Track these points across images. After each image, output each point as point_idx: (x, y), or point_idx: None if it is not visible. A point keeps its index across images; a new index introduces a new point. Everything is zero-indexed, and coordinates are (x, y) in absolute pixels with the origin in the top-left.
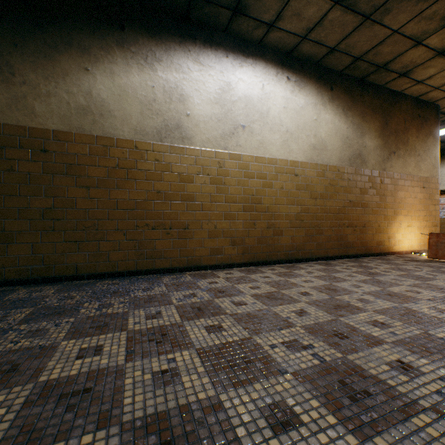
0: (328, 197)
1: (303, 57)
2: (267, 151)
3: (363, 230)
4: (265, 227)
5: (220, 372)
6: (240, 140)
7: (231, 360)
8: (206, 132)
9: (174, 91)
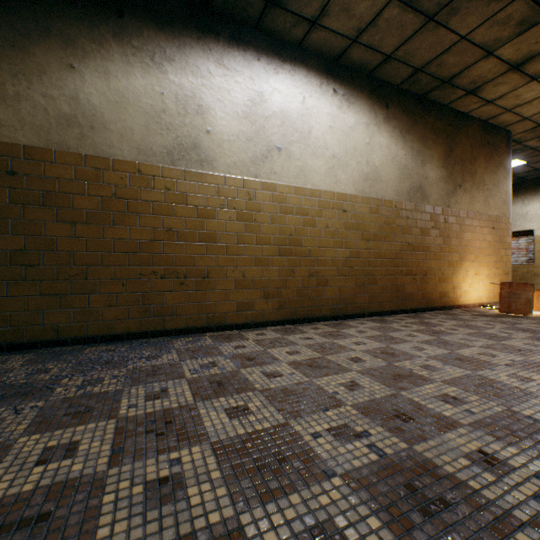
0: (383, 239)
1: (353, 65)
2: (309, 181)
3: (424, 279)
4: (307, 275)
5: (243, 478)
6: (275, 165)
7: (259, 458)
8: (232, 154)
9: (190, 100)
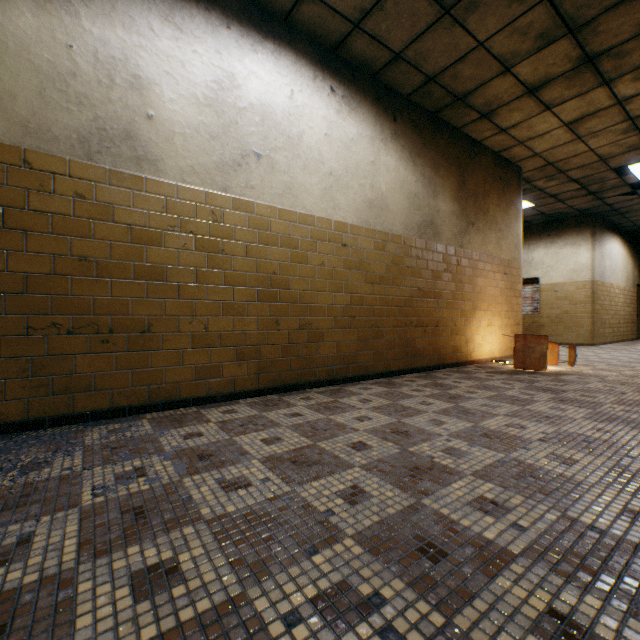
0: (390, 282)
1: (355, 61)
2: (299, 203)
3: (436, 331)
4: (296, 327)
5: None
6: (252, 177)
7: None
8: (189, 155)
9: (119, 65)
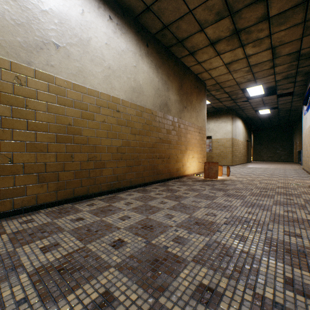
0: (145, 134)
1: (124, 5)
2: (88, 81)
3: (168, 160)
4: (86, 159)
5: None
6: (52, 59)
7: None
8: None
9: None
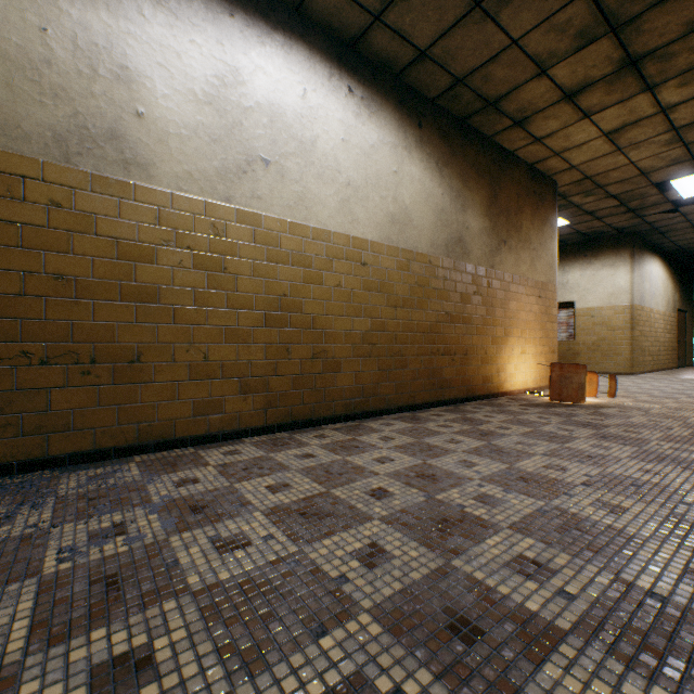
0: (415, 306)
1: (376, 58)
2: (312, 216)
3: (465, 360)
4: (310, 356)
5: None
6: (259, 186)
7: None
8: (185, 159)
9: (103, 54)
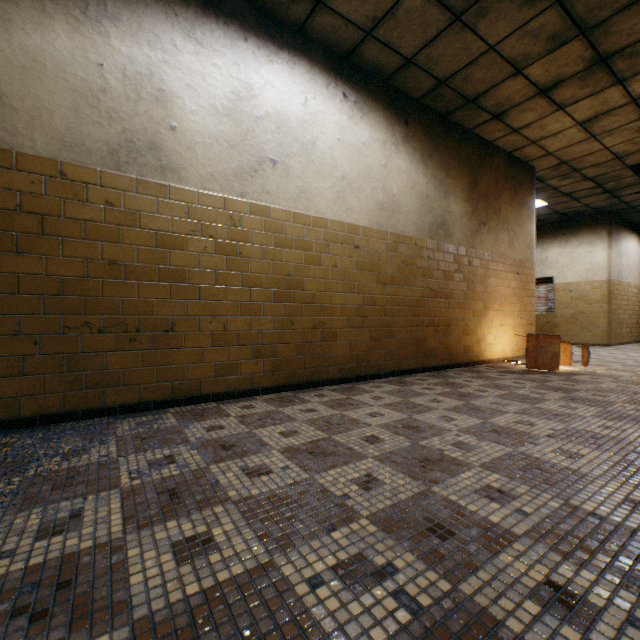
0: (402, 283)
1: (367, 67)
2: (312, 206)
3: (447, 331)
4: (310, 326)
5: None
6: (268, 183)
7: None
8: (209, 163)
9: (145, 81)
